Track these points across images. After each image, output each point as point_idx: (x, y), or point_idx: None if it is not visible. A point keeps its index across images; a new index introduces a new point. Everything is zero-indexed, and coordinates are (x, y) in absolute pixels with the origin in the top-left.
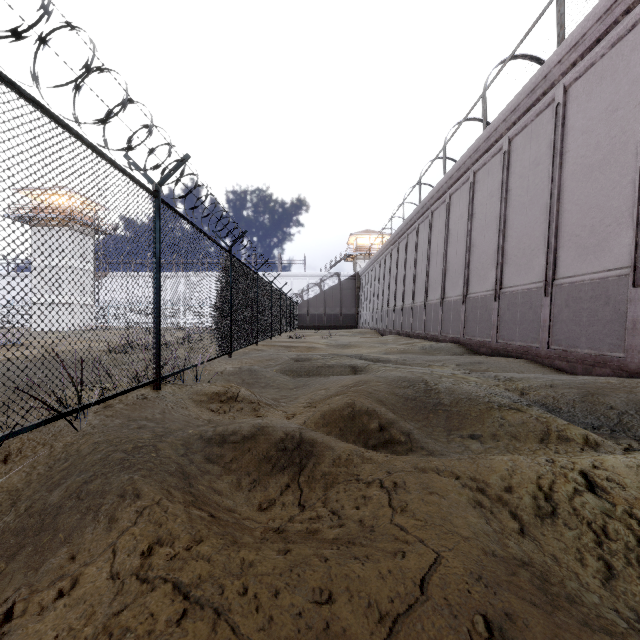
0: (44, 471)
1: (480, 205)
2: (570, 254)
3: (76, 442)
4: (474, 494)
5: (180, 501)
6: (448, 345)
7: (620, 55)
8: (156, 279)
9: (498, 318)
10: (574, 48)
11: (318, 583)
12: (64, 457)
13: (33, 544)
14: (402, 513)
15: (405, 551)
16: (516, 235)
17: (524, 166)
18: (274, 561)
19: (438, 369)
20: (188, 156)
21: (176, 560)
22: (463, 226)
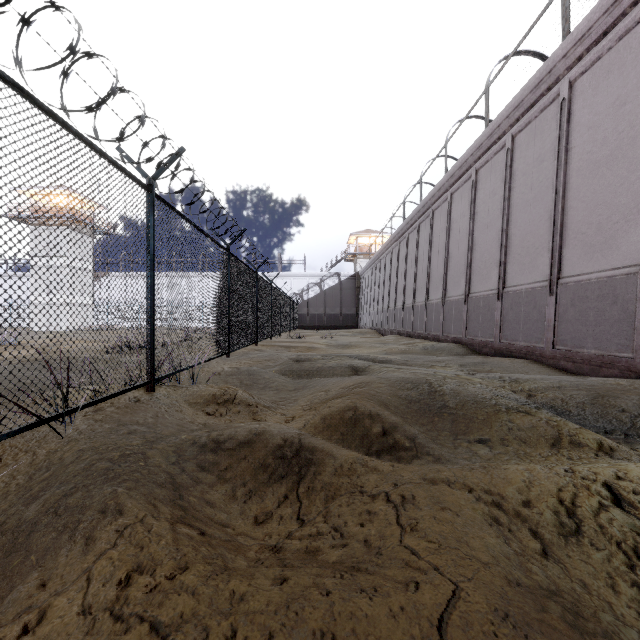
0: (23, 481)
1: (482, 203)
2: (576, 252)
3: (60, 449)
4: (490, 509)
5: (167, 517)
6: (450, 345)
7: (628, 48)
8: (150, 277)
9: (501, 318)
10: (580, 41)
11: (319, 624)
12: (46, 466)
13: (2, 567)
14: (412, 533)
15: (418, 581)
16: (520, 233)
17: (528, 163)
18: (268, 594)
19: (441, 370)
20: (183, 149)
21: (156, 593)
22: (465, 225)
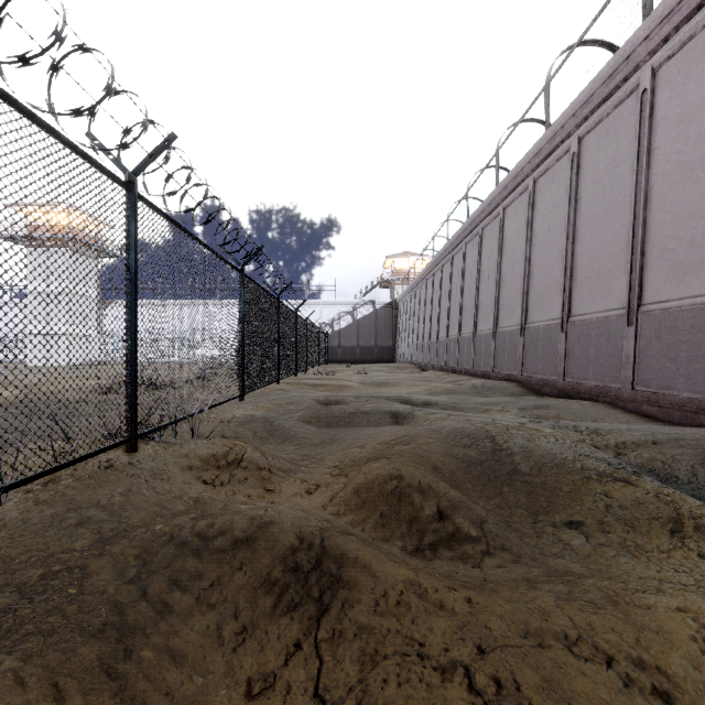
0: None
1: (542, 218)
2: (662, 274)
3: None
4: None
5: None
6: (503, 383)
7: None
8: (130, 302)
9: (566, 352)
10: (667, 19)
11: None
12: None
13: None
14: None
15: None
16: (588, 252)
17: (599, 169)
18: None
19: (499, 416)
20: (174, 135)
21: None
22: (520, 244)
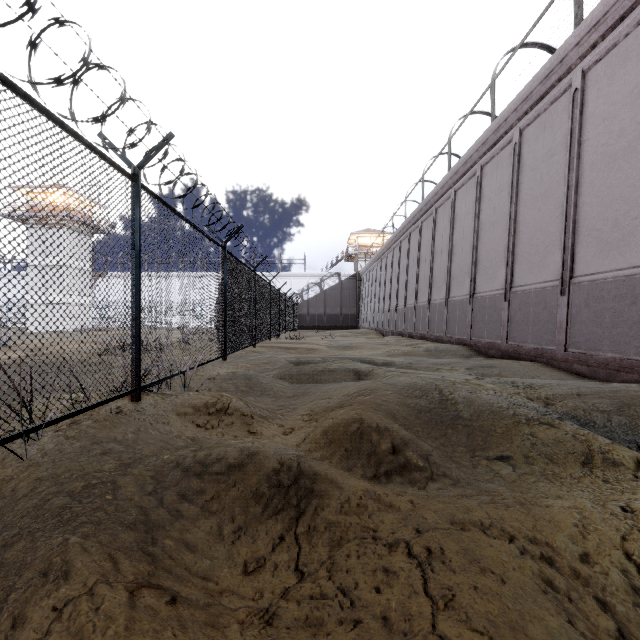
0: None
1: (488, 200)
2: (590, 250)
3: (16, 477)
4: (540, 568)
5: (127, 581)
6: (454, 347)
7: None
8: (135, 275)
9: (508, 319)
10: (594, 28)
11: None
12: None
13: None
14: (447, 611)
15: None
16: (528, 231)
17: (537, 158)
18: None
19: (448, 374)
20: (171, 135)
21: None
22: (469, 223)
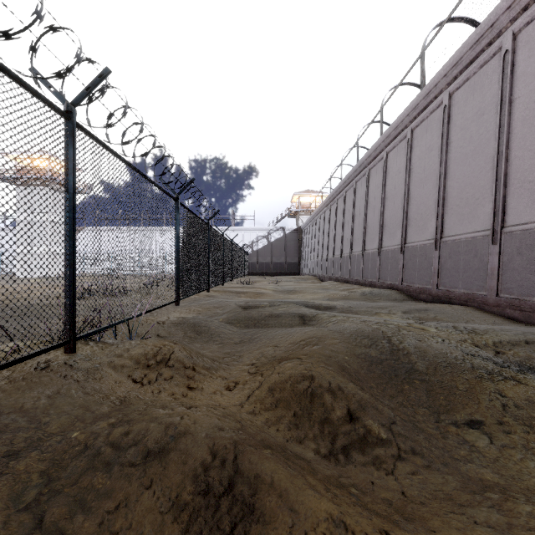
0: None
1: (418, 159)
2: (522, 201)
3: None
4: None
5: None
6: (387, 291)
7: None
8: (69, 219)
9: (439, 266)
10: None
11: None
12: None
13: None
14: None
15: None
16: (458, 185)
17: (466, 118)
18: None
19: (389, 319)
20: (108, 70)
21: None
22: (400, 180)
